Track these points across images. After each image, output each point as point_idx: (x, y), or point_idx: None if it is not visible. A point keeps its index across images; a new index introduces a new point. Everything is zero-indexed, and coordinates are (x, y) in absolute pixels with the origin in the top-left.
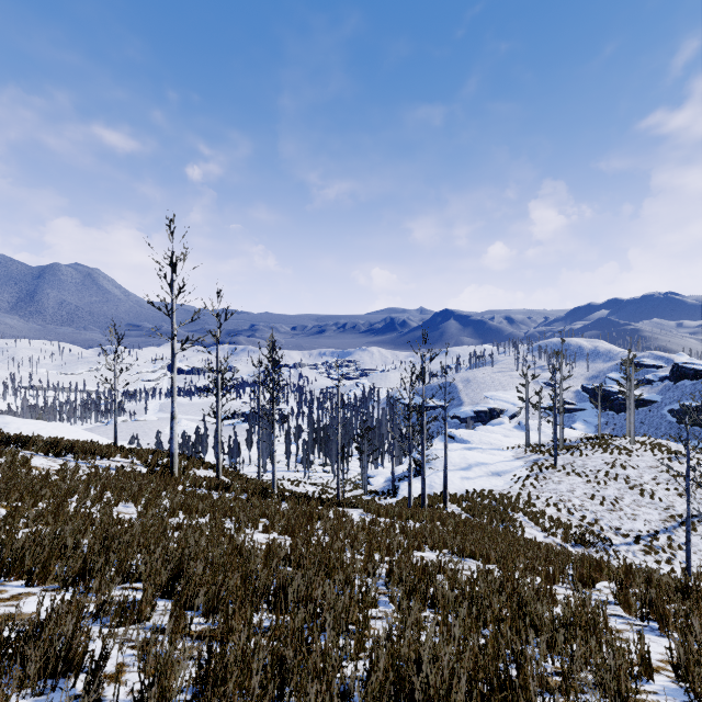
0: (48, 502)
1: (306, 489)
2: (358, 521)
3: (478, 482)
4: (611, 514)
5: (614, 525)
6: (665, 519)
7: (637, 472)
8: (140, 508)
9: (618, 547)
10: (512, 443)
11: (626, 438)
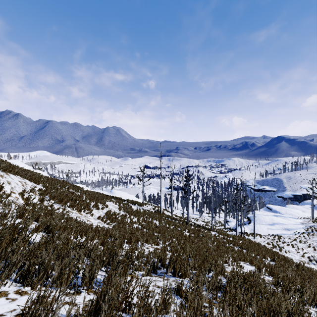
0: (142, 218)
1: (200, 223)
2: (213, 234)
3: (276, 231)
4: None
5: None
6: None
7: None
8: (159, 222)
9: None
10: (305, 216)
11: None
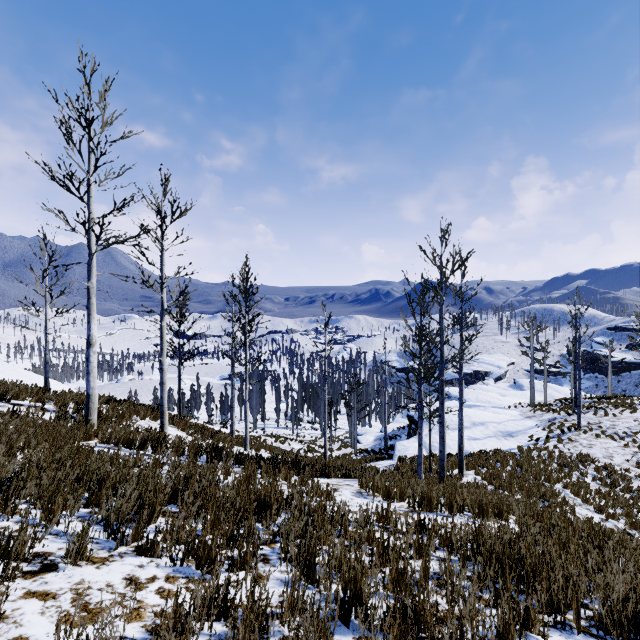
0: None
1: (291, 447)
2: (356, 519)
3: (489, 443)
4: None
5: None
6: None
7: None
8: None
9: None
10: (512, 402)
11: None
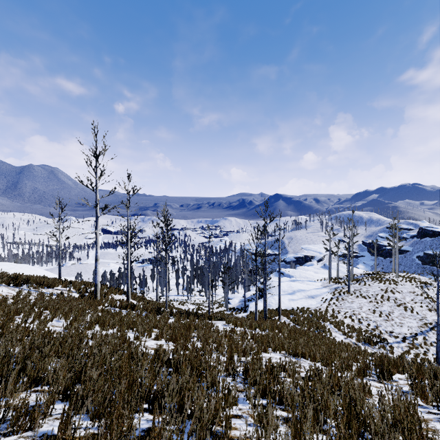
0: None
1: (188, 307)
2: (222, 330)
3: (300, 302)
4: (386, 323)
5: (389, 330)
6: (421, 326)
7: (402, 295)
8: (67, 323)
9: (391, 345)
10: (320, 277)
11: (393, 273)
